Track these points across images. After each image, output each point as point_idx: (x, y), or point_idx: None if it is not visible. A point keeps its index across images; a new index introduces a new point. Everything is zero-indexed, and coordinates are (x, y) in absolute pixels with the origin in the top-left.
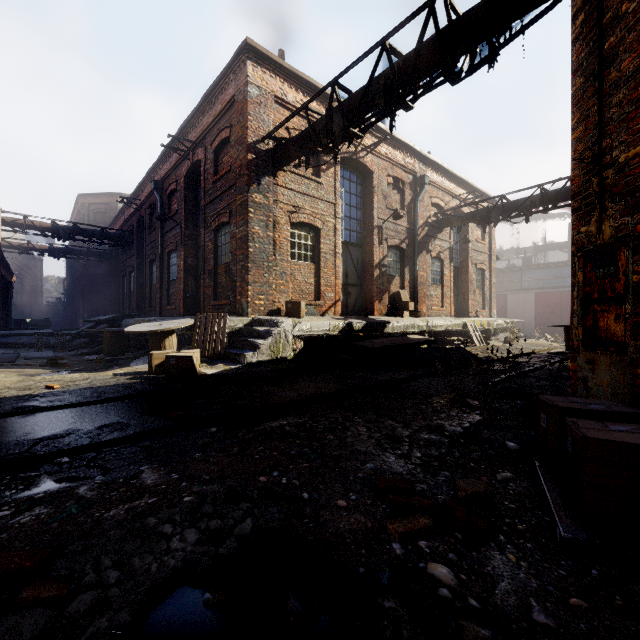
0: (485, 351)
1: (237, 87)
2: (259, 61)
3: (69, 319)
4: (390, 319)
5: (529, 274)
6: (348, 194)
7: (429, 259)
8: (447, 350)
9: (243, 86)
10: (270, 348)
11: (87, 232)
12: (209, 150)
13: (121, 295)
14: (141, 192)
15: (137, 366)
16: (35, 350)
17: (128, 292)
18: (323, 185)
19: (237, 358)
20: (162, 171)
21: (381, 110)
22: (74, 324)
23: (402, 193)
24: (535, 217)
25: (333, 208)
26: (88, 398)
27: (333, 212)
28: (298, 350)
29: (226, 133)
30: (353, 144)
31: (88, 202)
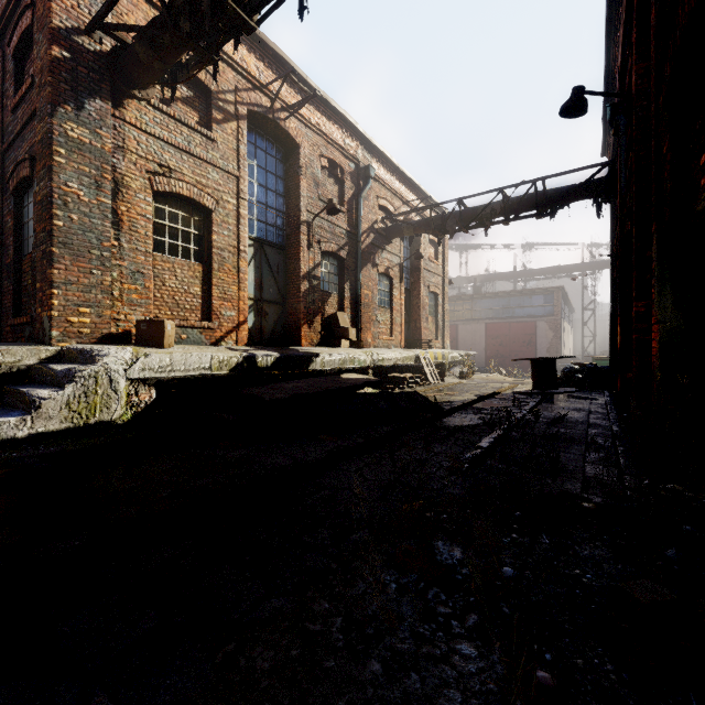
0: (442, 392)
1: None
2: None
3: None
4: (321, 350)
5: (480, 303)
6: (263, 171)
7: (376, 275)
8: (395, 396)
9: None
10: (69, 406)
11: None
12: (8, 56)
13: None
14: None
15: None
16: None
17: None
18: (217, 144)
19: None
20: None
21: None
22: None
23: (341, 185)
24: (483, 247)
25: (235, 183)
26: None
27: (235, 189)
28: (143, 405)
29: (27, 18)
30: (269, 97)
31: None
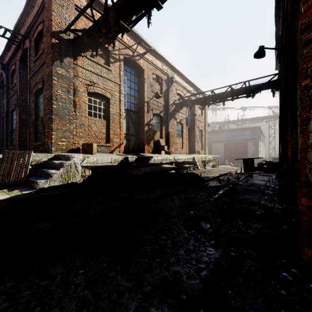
0: (204, 172)
1: None
2: None
3: None
4: (153, 155)
5: (221, 134)
6: (129, 81)
7: (175, 123)
8: (185, 174)
9: None
10: (62, 176)
11: None
12: (32, 40)
13: None
14: None
15: None
16: None
17: None
18: (112, 71)
19: (33, 184)
20: (7, 57)
21: (140, 7)
22: None
23: (161, 85)
24: (223, 108)
25: (118, 87)
26: None
27: (118, 89)
28: (87, 176)
29: (40, 27)
30: (132, 51)
31: None
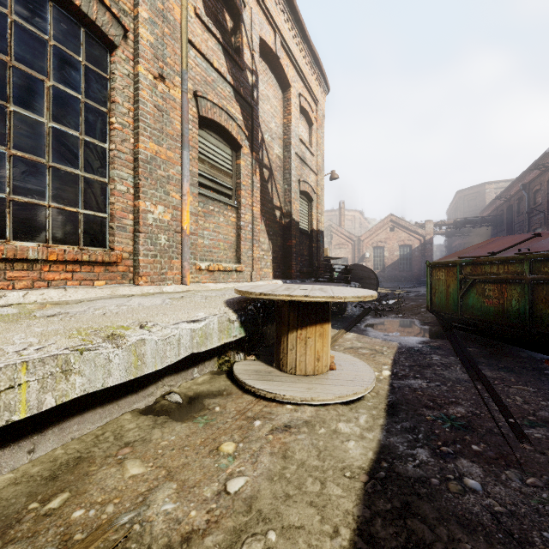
0: None
1: None
2: None
3: None
4: None
5: None
6: None
7: None
8: None
9: None
10: None
11: (472, 221)
12: None
13: None
14: (510, 189)
15: None
16: None
17: None
18: None
19: None
20: (528, 178)
21: None
22: None
23: None
24: None
25: None
26: None
27: None
28: None
29: None
30: None
31: (463, 195)
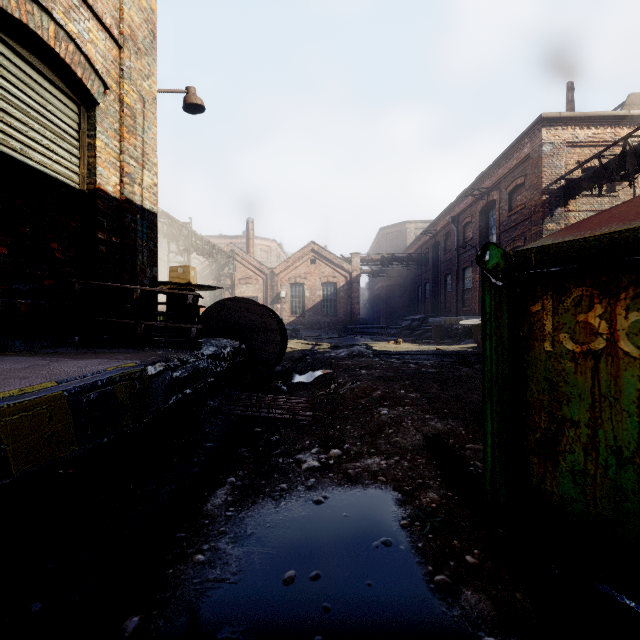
0: None
1: (532, 148)
2: (552, 124)
3: (371, 319)
4: None
5: None
6: None
7: None
8: None
9: (537, 147)
10: None
11: (399, 259)
12: (503, 192)
13: (416, 300)
14: (437, 224)
15: (467, 345)
16: (385, 336)
17: (423, 298)
18: (618, 197)
19: None
20: (458, 209)
21: None
22: (374, 322)
23: None
24: None
25: None
26: (465, 353)
27: None
28: None
29: (520, 180)
30: None
31: (386, 232)
